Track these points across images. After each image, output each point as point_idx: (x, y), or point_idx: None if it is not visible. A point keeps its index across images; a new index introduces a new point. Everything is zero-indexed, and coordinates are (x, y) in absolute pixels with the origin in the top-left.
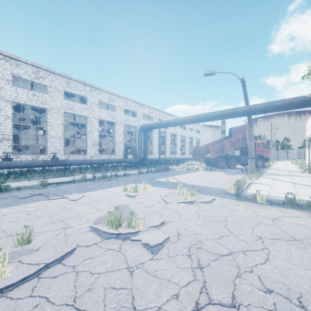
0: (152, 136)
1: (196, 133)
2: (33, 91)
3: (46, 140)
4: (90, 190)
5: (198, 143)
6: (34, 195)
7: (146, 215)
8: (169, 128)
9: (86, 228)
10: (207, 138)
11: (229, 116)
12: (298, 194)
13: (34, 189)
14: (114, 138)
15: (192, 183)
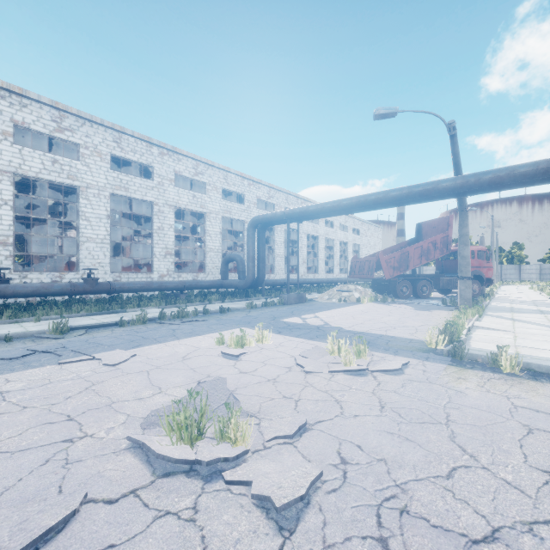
0: (273, 240)
1: (352, 235)
2: (53, 154)
3: (77, 246)
4: (150, 341)
5: (356, 252)
6: (34, 352)
7: (263, 404)
8: (305, 225)
9: (121, 441)
10: (372, 243)
11: (422, 198)
12: None
13: (41, 339)
14: (205, 242)
15: (353, 327)
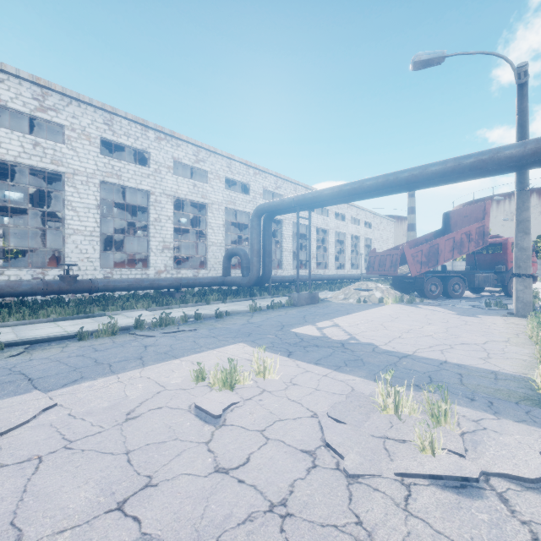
0: (281, 233)
1: (364, 228)
2: (34, 136)
3: (62, 239)
4: (99, 371)
5: (367, 246)
6: None
7: None
8: (314, 217)
9: None
10: (385, 237)
11: (471, 174)
12: None
13: None
14: (206, 235)
15: (391, 345)
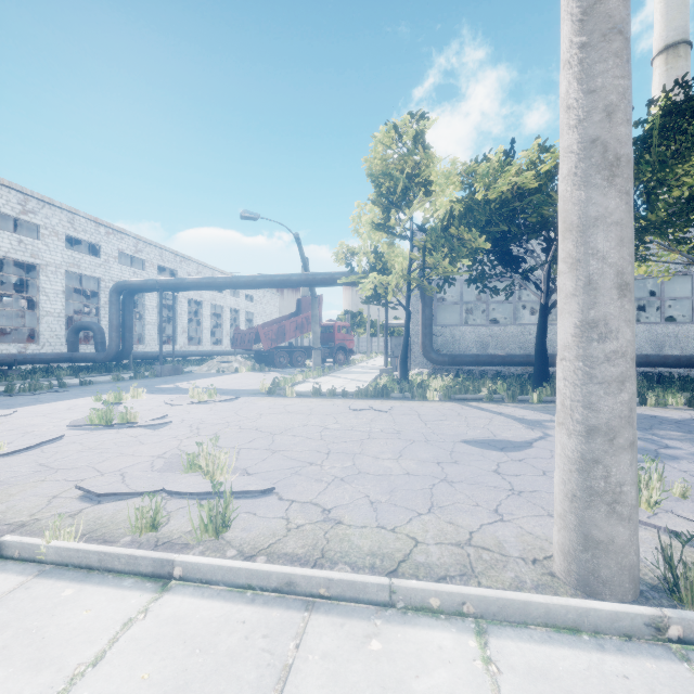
0: (142, 304)
1: (245, 302)
2: None
3: None
4: (18, 405)
5: (250, 321)
6: None
7: (143, 415)
8: None
9: (62, 429)
10: (269, 311)
11: (283, 285)
12: (340, 388)
13: None
14: (38, 303)
15: (218, 387)
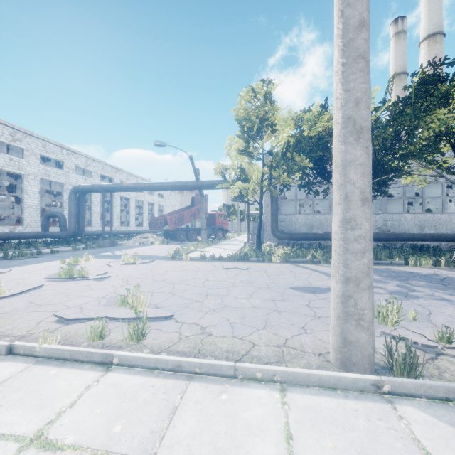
0: (90, 199)
1: (158, 198)
2: None
3: None
4: (12, 266)
5: (161, 210)
6: None
7: (92, 272)
8: None
9: (41, 281)
10: (173, 204)
11: (182, 188)
12: (218, 255)
13: None
14: (22, 199)
15: (140, 254)
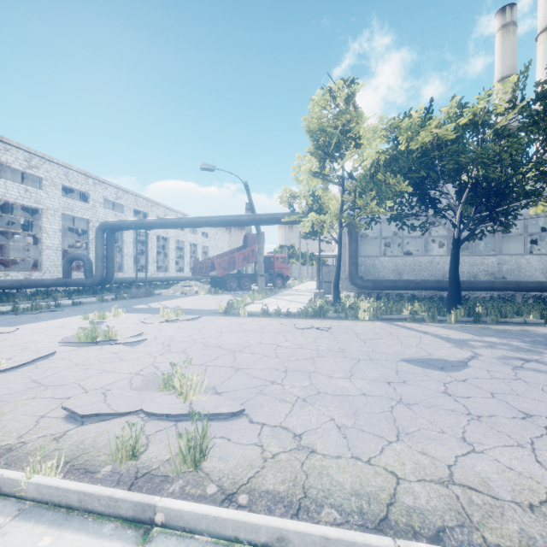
0: (122, 239)
1: (202, 238)
2: None
3: None
4: (21, 323)
5: (205, 253)
6: None
7: (122, 333)
8: None
9: (55, 345)
10: (220, 245)
11: (234, 224)
12: (283, 309)
13: None
14: (40, 239)
15: (183, 307)
